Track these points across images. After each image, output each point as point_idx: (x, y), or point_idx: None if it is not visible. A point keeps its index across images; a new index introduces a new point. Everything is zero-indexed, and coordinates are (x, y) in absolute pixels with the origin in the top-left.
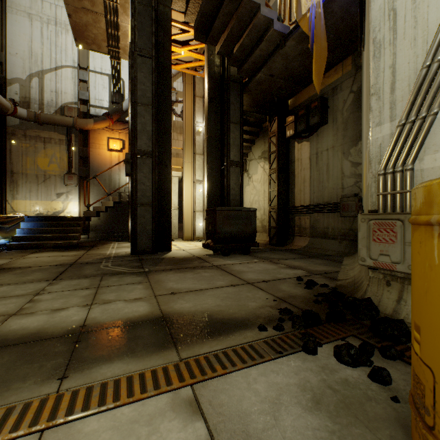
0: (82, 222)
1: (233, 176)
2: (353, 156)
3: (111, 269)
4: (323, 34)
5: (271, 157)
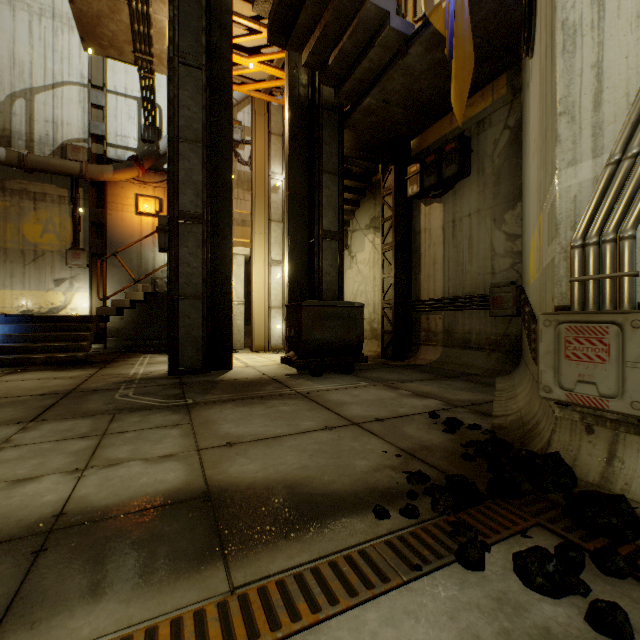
0: (93, 324)
1: (328, 254)
2: (509, 224)
3: (132, 401)
4: (467, 33)
5: (384, 225)
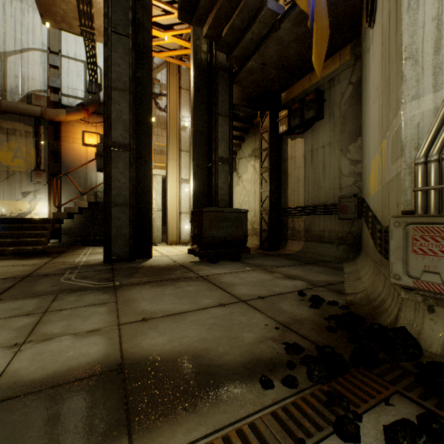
0: (50, 225)
1: (222, 174)
2: (352, 153)
3: (73, 284)
4: (324, 10)
5: (262, 154)
